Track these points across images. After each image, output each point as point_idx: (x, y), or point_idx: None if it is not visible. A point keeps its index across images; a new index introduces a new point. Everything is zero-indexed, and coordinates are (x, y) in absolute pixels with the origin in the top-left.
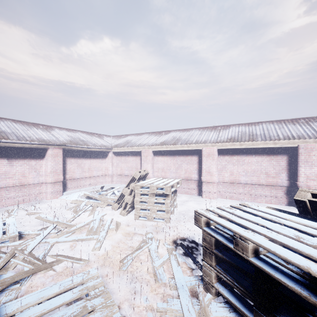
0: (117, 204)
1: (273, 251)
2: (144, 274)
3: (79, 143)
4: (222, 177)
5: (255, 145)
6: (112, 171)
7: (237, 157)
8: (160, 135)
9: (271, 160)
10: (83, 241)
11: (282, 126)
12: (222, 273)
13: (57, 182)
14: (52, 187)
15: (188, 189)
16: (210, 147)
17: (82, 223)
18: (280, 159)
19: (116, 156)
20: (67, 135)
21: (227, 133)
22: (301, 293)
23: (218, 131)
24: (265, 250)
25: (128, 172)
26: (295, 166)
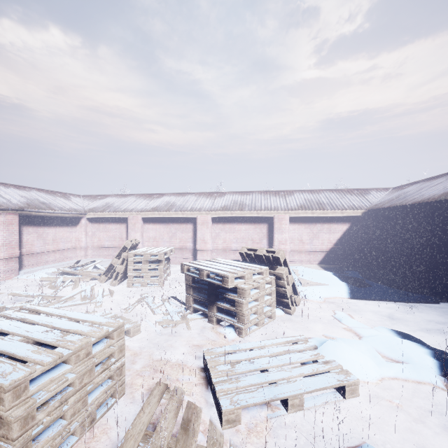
0: (105, 276)
1: (211, 271)
2: (145, 313)
3: (41, 207)
4: (216, 244)
5: (243, 215)
6: (86, 242)
7: (230, 225)
8: (151, 199)
9: (256, 228)
10: (81, 305)
11: (267, 197)
12: (195, 295)
13: (11, 258)
14: (4, 265)
15: (183, 259)
16: (205, 215)
17: (72, 294)
18: (262, 227)
19: (91, 223)
20: (19, 196)
21: (222, 202)
22: (218, 283)
23: (214, 198)
24: (213, 275)
25: (109, 243)
26: (272, 233)
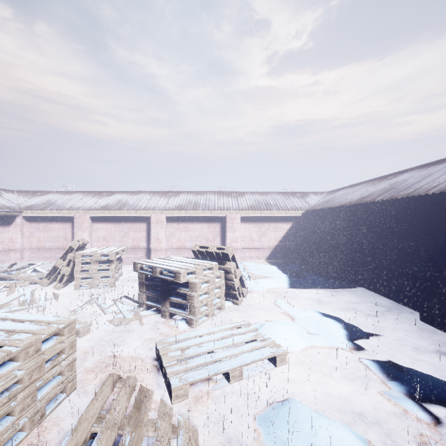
0: (47, 279)
1: (164, 268)
2: (95, 313)
3: None
4: (170, 243)
5: (197, 214)
6: (22, 243)
7: (184, 224)
8: (101, 196)
9: (210, 227)
10: (20, 311)
11: (220, 198)
12: (148, 293)
13: None
14: None
15: (136, 259)
16: (159, 215)
17: (8, 299)
18: (216, 226)
19: (29, 222)
20: None
21: (176, 201)
22: (170, 279)
23: (169, 197)
24: (166, 272)
25: (51, 243)
26: (225, 231)
